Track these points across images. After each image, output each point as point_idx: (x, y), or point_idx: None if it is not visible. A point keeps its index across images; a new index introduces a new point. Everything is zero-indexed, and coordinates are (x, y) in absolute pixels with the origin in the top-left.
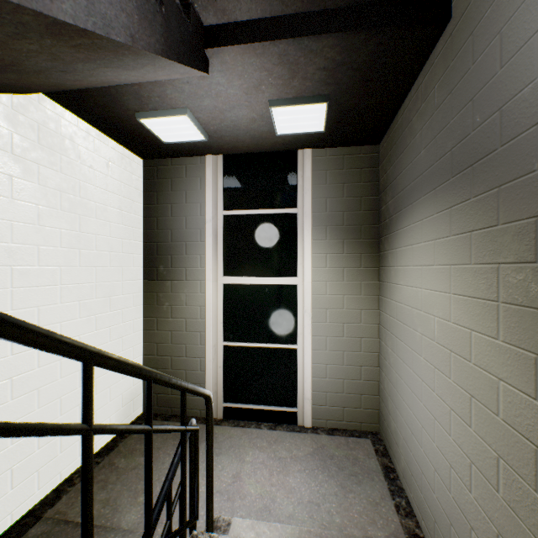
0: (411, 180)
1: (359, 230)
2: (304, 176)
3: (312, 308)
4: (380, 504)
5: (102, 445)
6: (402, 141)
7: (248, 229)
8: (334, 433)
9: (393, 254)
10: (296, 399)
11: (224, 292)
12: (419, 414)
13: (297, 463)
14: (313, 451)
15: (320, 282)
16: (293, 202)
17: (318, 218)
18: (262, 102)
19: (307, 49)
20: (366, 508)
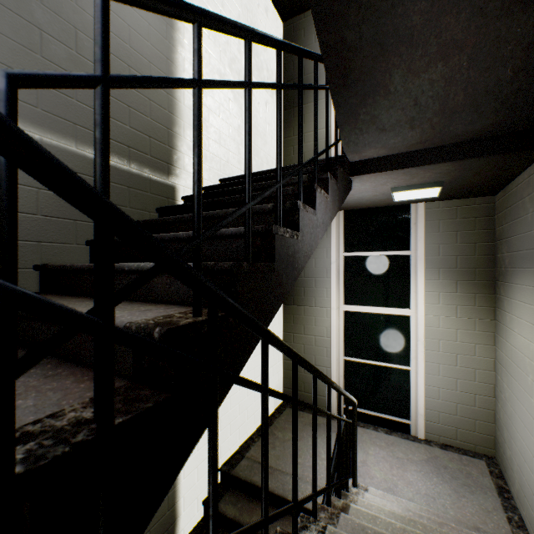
0: (523, 248)
1: (473, 273)
2: (417, 226)
3: (424, 337)
4: (491, 513)
5: None
6: (516, 209)
7: (365, 267)
8: (447, 448)
9: (508, 302)
10: (409, 413)
11: (344, 317)
12: (530, 446)
13: (412, 464)
14: (427, 459)
15: (433, 316)
16: (406, 245)
17: (430, 261)
18: (385, 189)
19: (426, 168)
20: (477, 512)
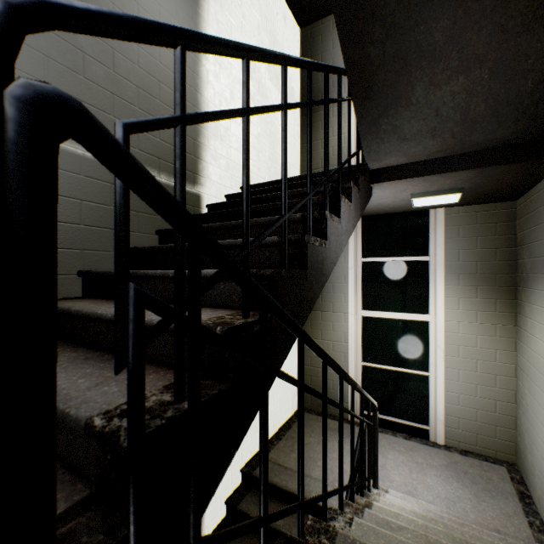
0: None
1: (493, 278)
2: (436, 232)
3: (444, 343)
4: (512, 517)
5: (282, 424)
6: (537, 215)
7: (383, 272)
8: (467, 454)
9: (529, 308)
10: (428, 419)
11: (362, 323)
12: None
13: (432, 469)
14: (447, 464)
15: (452, 321)
16: (425, 250)
17: (450, 266)
18: (404, 195)
19: (446, 176)
20: (498, 516)
